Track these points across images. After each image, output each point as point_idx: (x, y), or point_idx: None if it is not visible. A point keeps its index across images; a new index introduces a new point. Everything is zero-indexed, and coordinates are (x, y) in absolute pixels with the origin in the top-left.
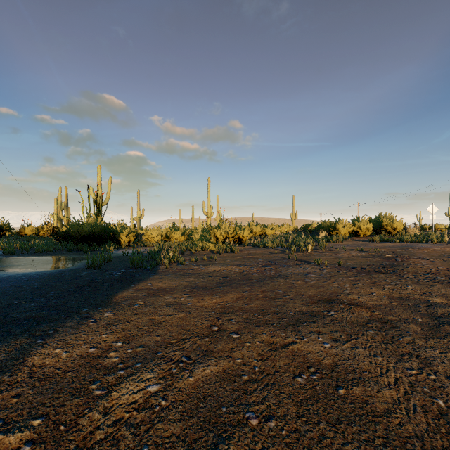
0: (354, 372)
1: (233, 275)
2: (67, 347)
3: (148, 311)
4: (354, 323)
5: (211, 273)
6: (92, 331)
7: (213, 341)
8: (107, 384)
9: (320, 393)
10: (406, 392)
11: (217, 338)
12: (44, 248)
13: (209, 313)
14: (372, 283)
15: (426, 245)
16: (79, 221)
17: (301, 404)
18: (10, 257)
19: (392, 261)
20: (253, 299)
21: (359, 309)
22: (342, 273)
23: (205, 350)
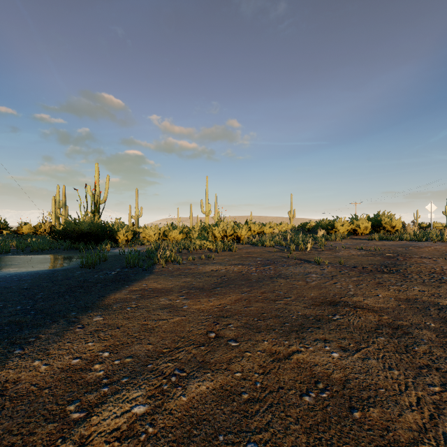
0: (369, 389)
1: (231, 275)
2: (47, 358)
3: (140, 315)
4: (361, 328)
5: (209, 272)
6: (78, 339)
7: (209, 350)
8: (87, 405)
9: (332, 416)
10: (432, 416)
11: (214, 347)
12: (40, 247)
13: (205, 317)
14: (376, 284)
15: (426, 243)
16: (75, 220)
17: (311, 431)
18: (5, 256)
19: (394, 261)
20: (252, 302)
21: (366, 312)
22: (343, 273)
23: (201, 361)
